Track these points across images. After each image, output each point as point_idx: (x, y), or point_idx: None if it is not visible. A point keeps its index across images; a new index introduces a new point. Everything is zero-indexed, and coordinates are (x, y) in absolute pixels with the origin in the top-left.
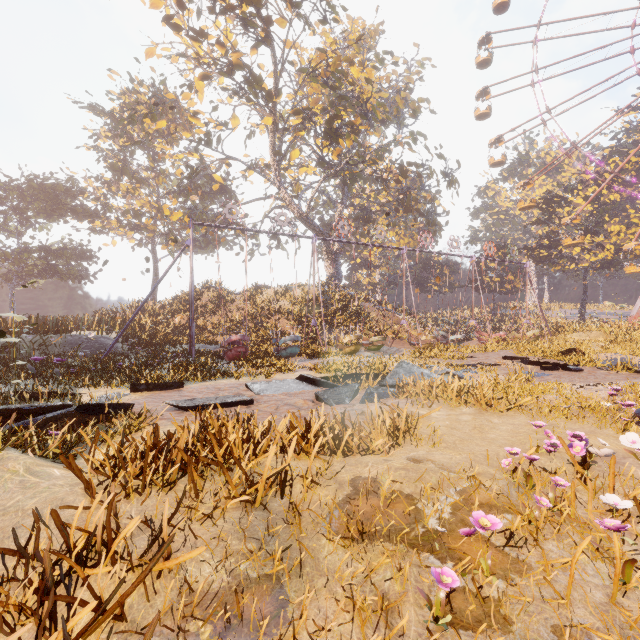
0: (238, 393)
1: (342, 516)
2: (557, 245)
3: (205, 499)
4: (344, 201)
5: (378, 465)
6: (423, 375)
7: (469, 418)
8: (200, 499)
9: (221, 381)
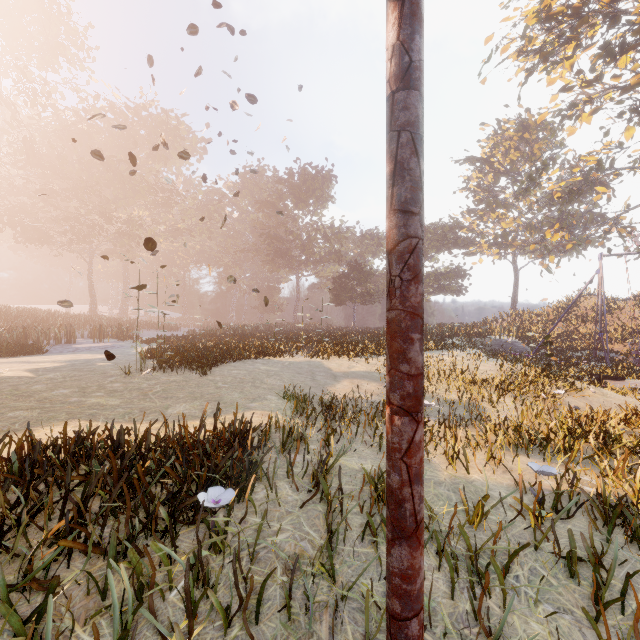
0: None
1: None
2: None
3: None
4: None
5: None
6: None
7: None
8: None
9: None
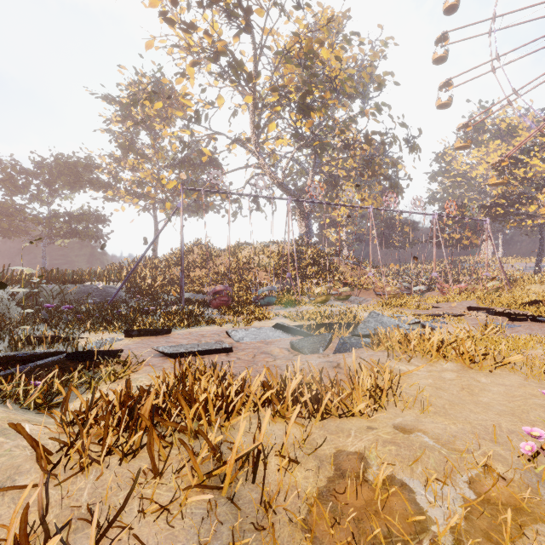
0: (219, 340)
1: (327, 519)
2: (513, 203)
3: (168, 475)
4: (315, 168)
5: (362, 435)
6: (394, 325)
7: (453, 376)
8: (161, 477)
9: (205, 328)
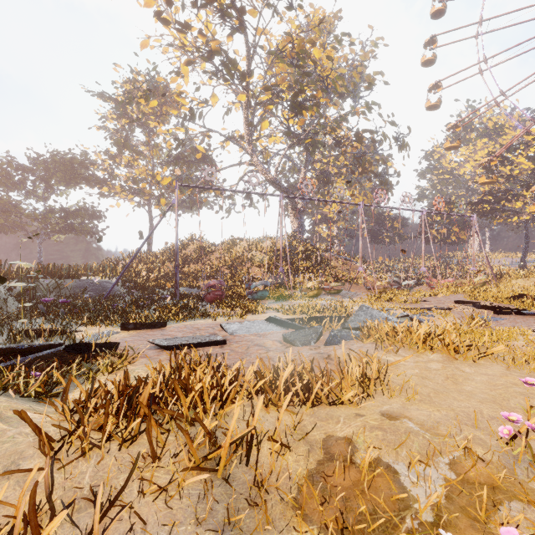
0: (213, 333)
1: (316, 498)
2: (500, 200)
3: (166, 459)
4: (307, 165)
5: (350, 421)
6: (383, 318)
7: (438, 366)
8: (159, 461)
9: (199, 321)
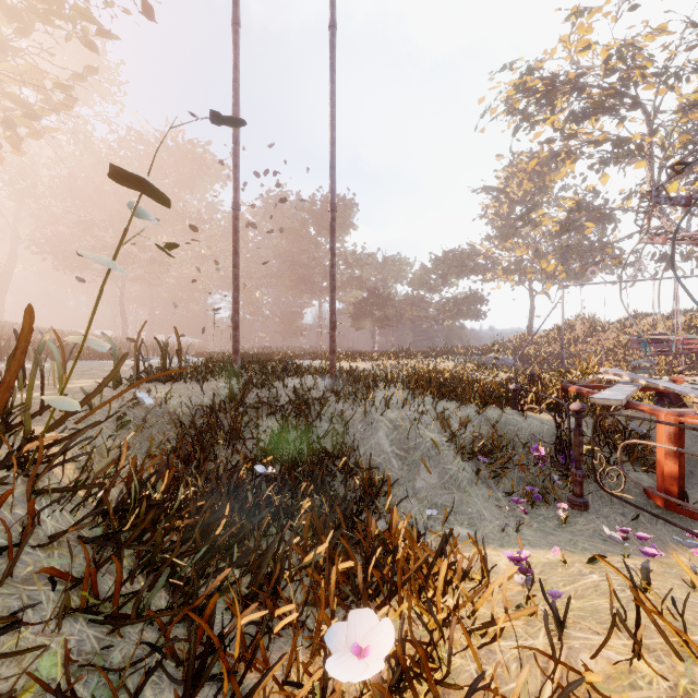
0: None
1: None
2: None
3: None
4: None
5: None
6: None
7: None
8: None
9: None
